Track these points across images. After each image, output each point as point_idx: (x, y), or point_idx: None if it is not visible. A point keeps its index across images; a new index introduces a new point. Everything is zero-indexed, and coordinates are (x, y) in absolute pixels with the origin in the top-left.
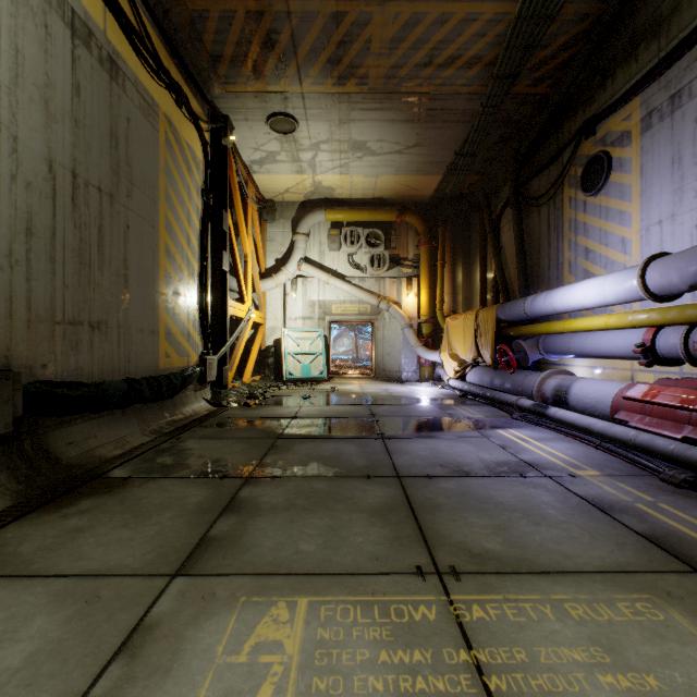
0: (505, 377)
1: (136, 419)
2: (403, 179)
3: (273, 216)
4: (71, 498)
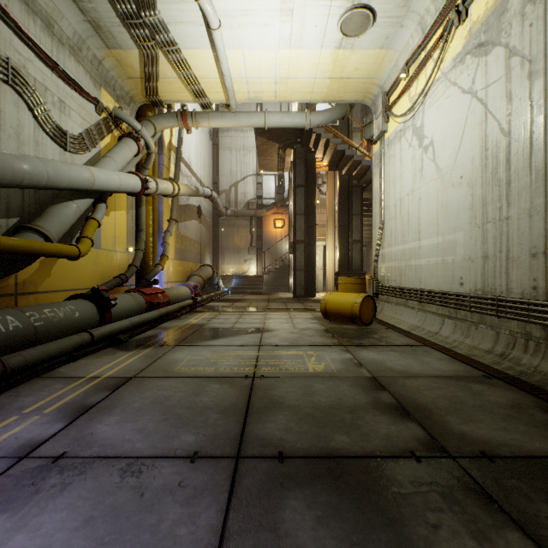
0: None
1: None
2: None
3: None
4: None
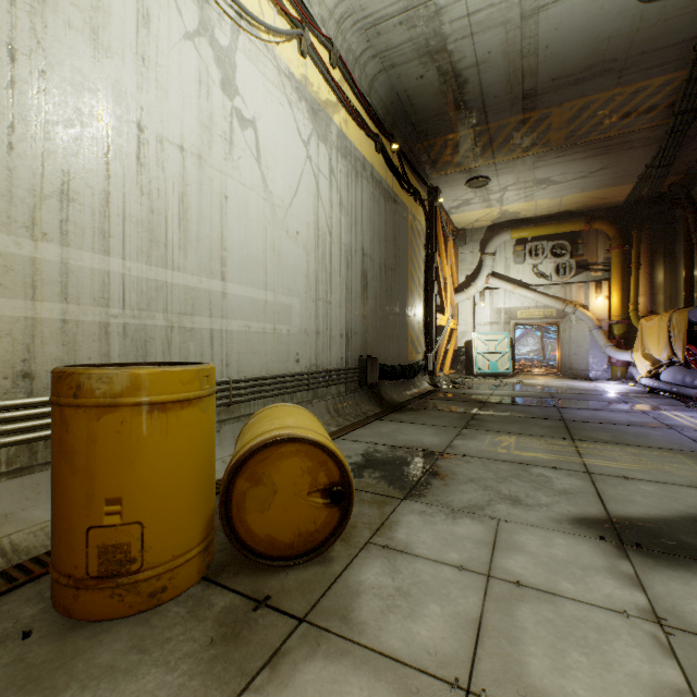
0: (695, 375)
1: (402, 387)
2: (589, 193)
3: (464, 241)
4: (401, 411)
